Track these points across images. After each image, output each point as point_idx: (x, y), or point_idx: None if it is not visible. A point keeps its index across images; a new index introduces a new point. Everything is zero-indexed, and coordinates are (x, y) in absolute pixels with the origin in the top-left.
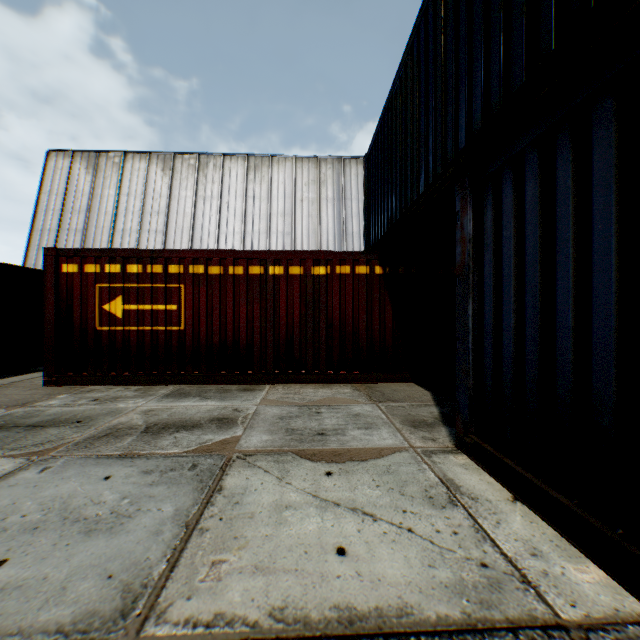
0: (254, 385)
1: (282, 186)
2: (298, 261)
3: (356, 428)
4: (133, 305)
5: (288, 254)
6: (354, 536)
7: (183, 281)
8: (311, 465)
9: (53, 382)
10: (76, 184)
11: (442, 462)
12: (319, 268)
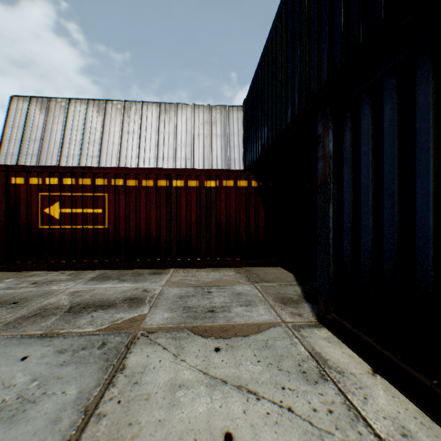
0: (161, 269)
1: (184, 125)
2: (195, 176)
3: (239, 305)
4: (68, 209)
5: (187, 171)
6: (240, 418)
7: (107, 191)
8: (203, 341)
9: (4, 268)
10: (33, 121)
11: (309, 336)
12: (210, 182)
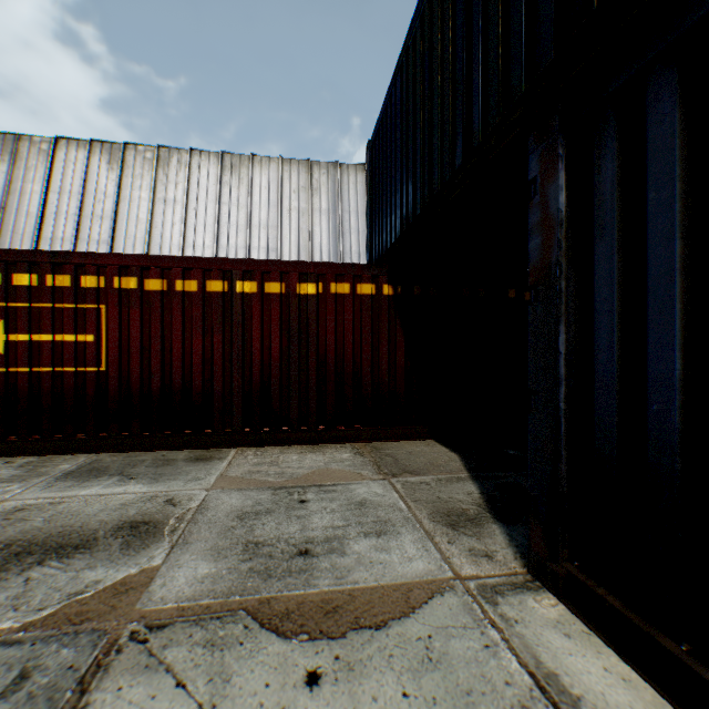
0: (213, 450)
1: (265, 192)
2: (278, 275)
3: (362, 534)
4: (23, 335)
5: (263, 265)
6: None
7: (105, 300)
8: (279, 650)
9: None
10: None
11: (520, 618)
12: (307, 285)
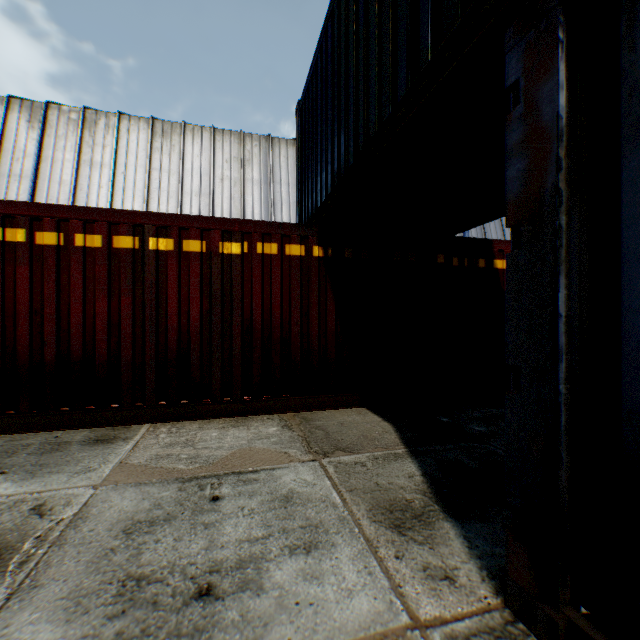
0: (121, 427)
1: (197, 160)
2: (198, 232)
3: (286, 550)
4: None
5: (181, 220)
6: None
7: None
8: None
9: None
10: None
11: None
12: (231, 244)
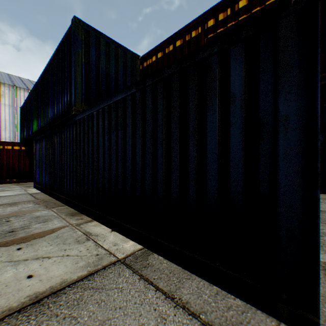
0: None
1: None
2: None
3: (9, 188)
4: None
5: None
6: (3, 194)
7: None
8: None
9: None
10: None
11: (28, 189)
12: None
